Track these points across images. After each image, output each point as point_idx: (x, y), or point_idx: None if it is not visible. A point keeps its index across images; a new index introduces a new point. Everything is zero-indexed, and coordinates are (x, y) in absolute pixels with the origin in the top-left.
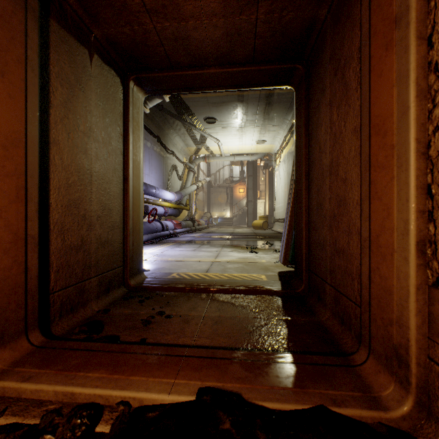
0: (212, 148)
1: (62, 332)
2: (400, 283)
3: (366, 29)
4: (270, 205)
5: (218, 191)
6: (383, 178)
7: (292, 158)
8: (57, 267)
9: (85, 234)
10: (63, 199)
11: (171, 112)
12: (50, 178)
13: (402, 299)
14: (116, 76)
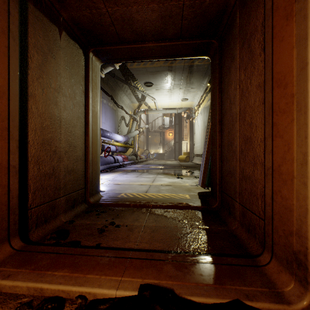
0: (150, 104)
1: (37, 238)
2: (299, 203)
3: (269, 6)
4: (191, 144)
5: (154, 134)
6: (284, 120)
7: (207, 111)
8: (34, 189)
9: (55, 164)
10: (38, 139)
11: (121, 78)
12: (28, 122)
13: (302, 215)
14: (80, 48)
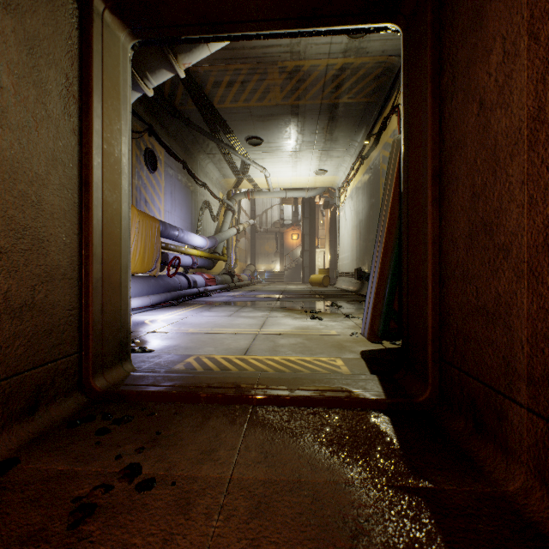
0: (257, 180)
1: None
2: None
3: None
4: (332, 255)
5: (265, 237)
6: None
7: (363, 192)
8: None
9: None
10: None
11: (202, 128)
12: None
13: None
14: None
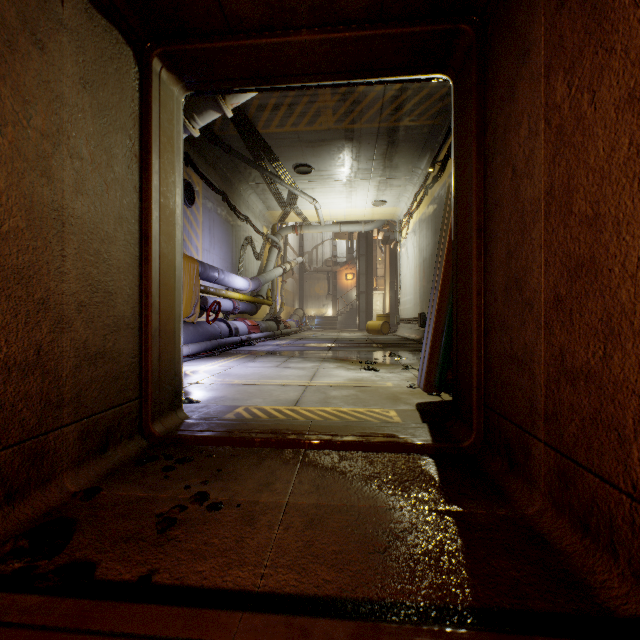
0: (306, 213)
1: None
2: None
3: None
4: (392, 298)
5: (315, 277)
6: None
7: (427, 227)
8: None
9: (46, 338)
10: None
11: (244, 155)
12: None
13: None
14: (125, 44)
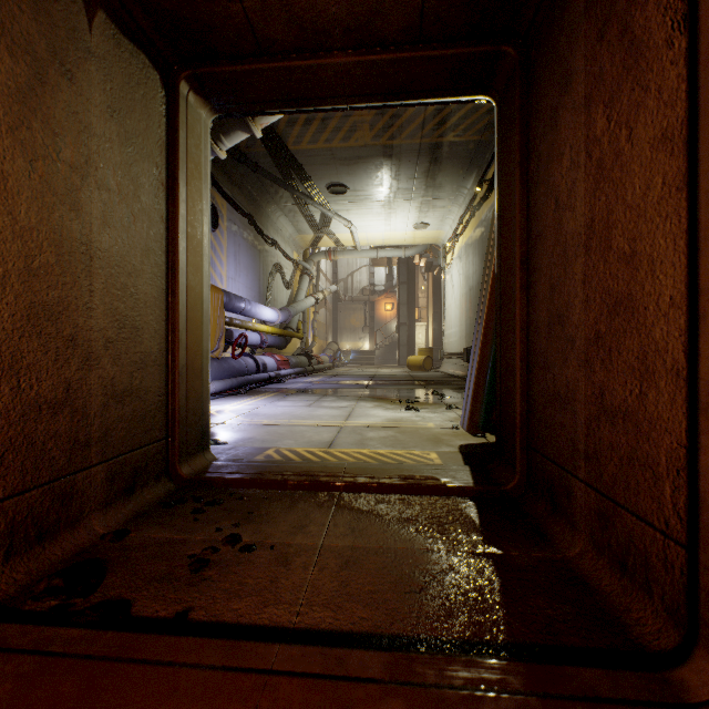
0: (340, 236)
1: (7, 591)
2: None
3: None
4: (436, 331)
5: (350, 307)
6: None
7: (474, 252)
8: (1, 449)
9: (75, 376)
10: (16, 302)
11: (273, 174)
12: None
13: None
14: (152, 67)
